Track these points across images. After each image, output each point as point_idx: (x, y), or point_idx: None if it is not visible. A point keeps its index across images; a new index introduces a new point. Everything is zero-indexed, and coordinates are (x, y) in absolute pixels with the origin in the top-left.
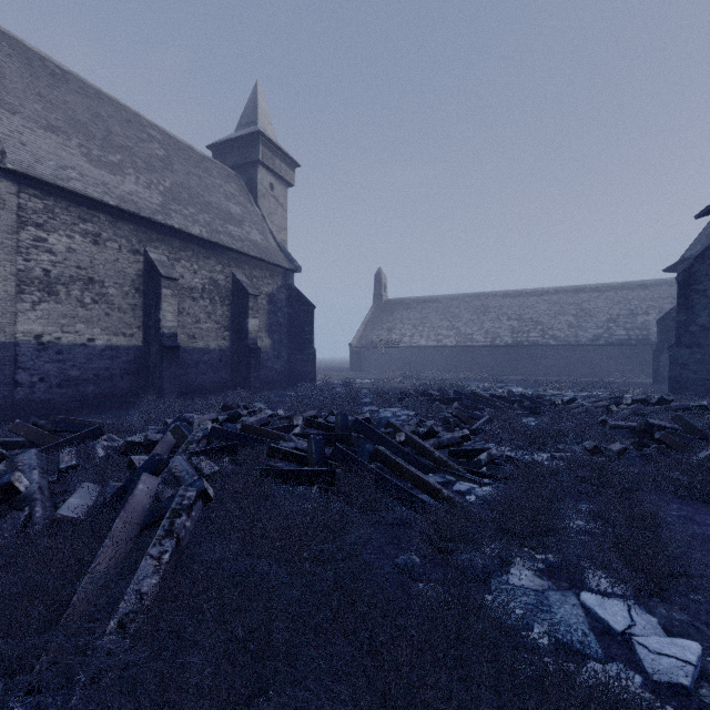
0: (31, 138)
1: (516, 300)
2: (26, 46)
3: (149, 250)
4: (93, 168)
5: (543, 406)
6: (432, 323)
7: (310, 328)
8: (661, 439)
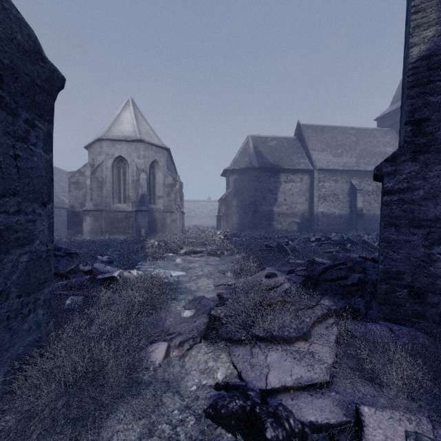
0: (319, 156)
1: None
2: (313, 126)
3: (351, 180)
4: (334, 158)
5: None
6: None
7: None
8: None
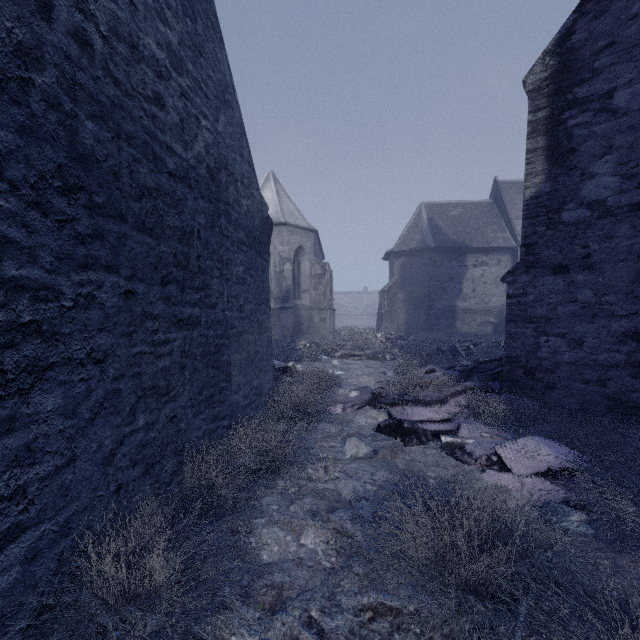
0: None
1: None
2: (519, 182)
3: None
4: None
5: None
6: None
7: None
8: None
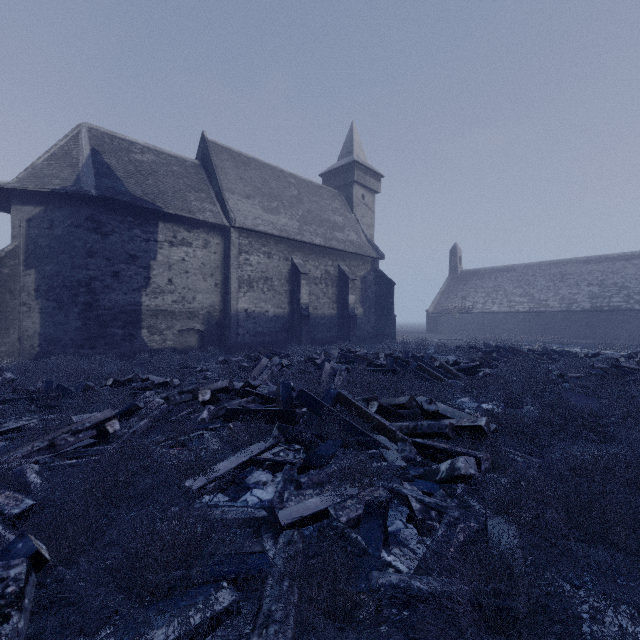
0: (241, 205)
1: (599, 265)
2: (232, 150)
3: (293, 257)
4: (266, 214)
5: (567, 358)
6: (505, 291)
7: (391, 300)
8: (605, 371)
